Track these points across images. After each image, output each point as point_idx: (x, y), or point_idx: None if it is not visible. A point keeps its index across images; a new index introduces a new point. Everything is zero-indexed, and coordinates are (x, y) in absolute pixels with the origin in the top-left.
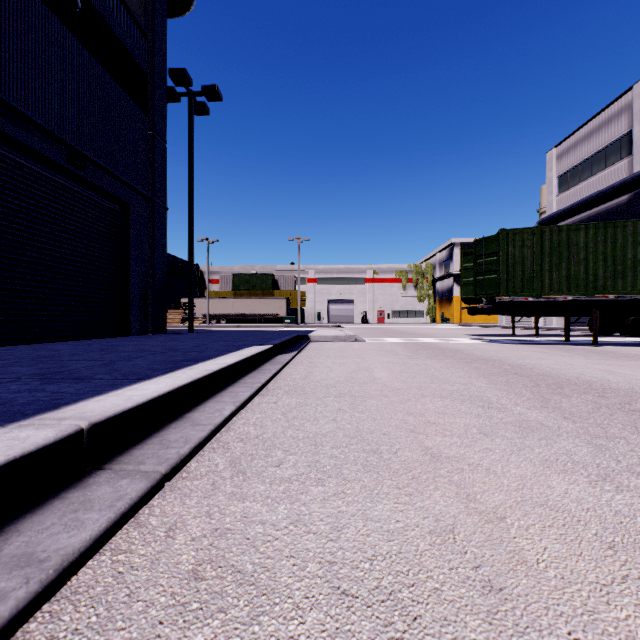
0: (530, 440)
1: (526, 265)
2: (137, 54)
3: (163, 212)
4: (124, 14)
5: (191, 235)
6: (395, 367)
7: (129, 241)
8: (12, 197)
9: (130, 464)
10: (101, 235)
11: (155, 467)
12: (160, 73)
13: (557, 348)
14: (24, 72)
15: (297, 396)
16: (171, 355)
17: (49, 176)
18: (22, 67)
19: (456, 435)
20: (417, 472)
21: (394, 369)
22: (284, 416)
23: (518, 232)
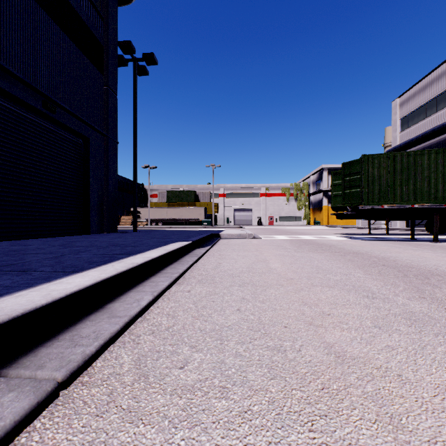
0: (427, 336)
1: (382, 181)
2: (95, 30)
3: (115, 145)
4: (86, 1)
5: (135, 161)
6: (286, 259)
7: (89, 165)
8: (0, 132)
9: (28, 368)
10: (69, 161)
11: (52, 373)
12: (112, 44)
13: (407, 244)
14: (9, 39)
15: (207, 285)
16: (111, 249)
17: (29, 117)
18: (7, 35)
19: (353, 329)
20: (326, 379)
21: (285, 261)
22: (195, 305)
23: (376, 157)
